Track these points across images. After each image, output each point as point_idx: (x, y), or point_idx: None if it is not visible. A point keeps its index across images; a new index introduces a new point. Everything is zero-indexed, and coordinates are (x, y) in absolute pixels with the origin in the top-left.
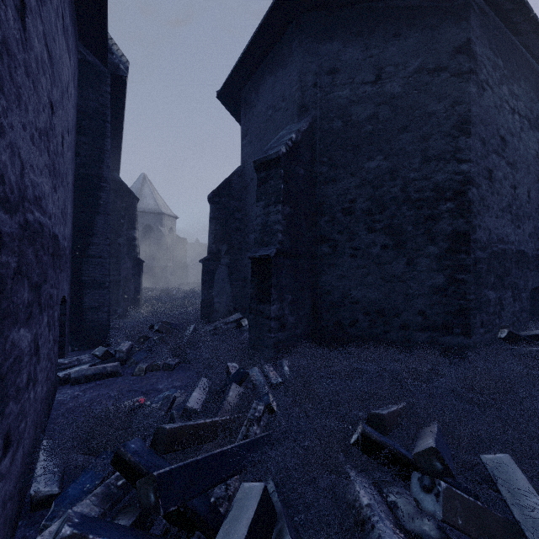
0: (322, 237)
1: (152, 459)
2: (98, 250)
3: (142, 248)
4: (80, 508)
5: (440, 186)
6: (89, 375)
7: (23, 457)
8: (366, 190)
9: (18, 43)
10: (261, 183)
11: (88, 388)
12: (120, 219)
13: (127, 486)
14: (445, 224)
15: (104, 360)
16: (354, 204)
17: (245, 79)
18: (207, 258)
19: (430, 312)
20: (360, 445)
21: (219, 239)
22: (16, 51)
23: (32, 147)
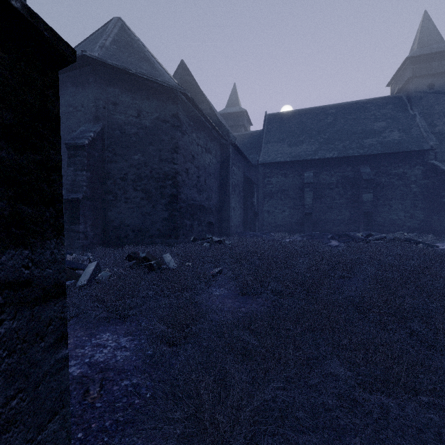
0: (109, 191)
1: None
2: None
3: None
4: None
5: (166, 173)
6: None
7: None
8: (133, 170)
9: None
10: (71, 156)
11: None
12: None
13: None
14: (169, 190)
15: None
16: (127, 175)
17: None
18: None
19: (162, 229)
20: (128, 258)
21: None
22: None
23: None
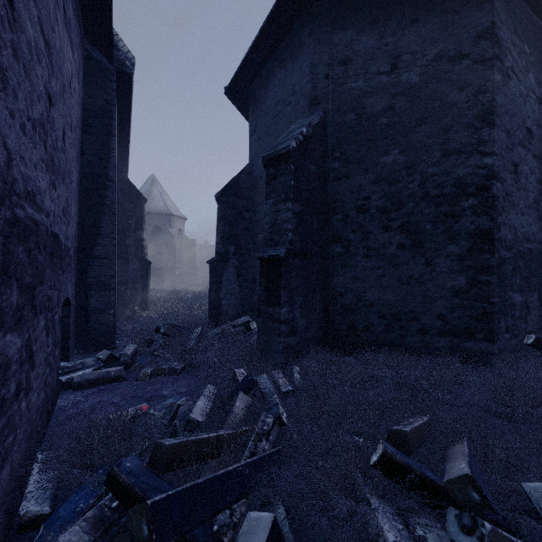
0: (334, 237)
1: (148, 480)
2: (103, 251)
3: (151, 250)
4: (67, 536)
5: (461, 181)
6: (92, 379)
7: (11, 474)
8: (381, 187)
9: (3, 20)
10: (270, 179)
11: (91, 393)
12: (128, 220)
13: (123, 508)
14: (467, 222)
15: (109, 363)
16: (368, 201)
17: (254, 74)
18: (215, 259)
19: (451, 316)
20: (382, 466)
21: (227, 239)
22: (0, 29)
23: (23, 138)
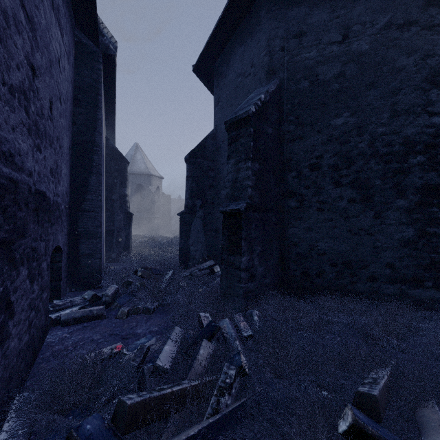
0: (289, 192)
1: None
2: (91, 205)
3: (135, 203)
4: None
5: (409, 140)
6: (77, 317)
7: None
8: (333, 146)
9: None
10: (232, 141)
11: (76, 330)
12: (114, 179)
13: None
14: (416, 177)
15: (93, 302)
16: (320, 160)
17: (217, 52)
18: (184, 212)
19: (399, 265)
20: (352, 437)
21: (194, 195)
22: None
23: None
